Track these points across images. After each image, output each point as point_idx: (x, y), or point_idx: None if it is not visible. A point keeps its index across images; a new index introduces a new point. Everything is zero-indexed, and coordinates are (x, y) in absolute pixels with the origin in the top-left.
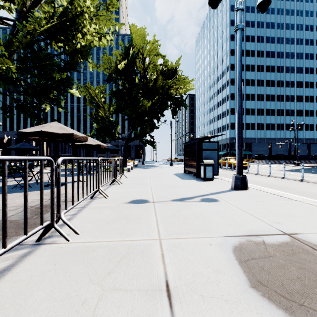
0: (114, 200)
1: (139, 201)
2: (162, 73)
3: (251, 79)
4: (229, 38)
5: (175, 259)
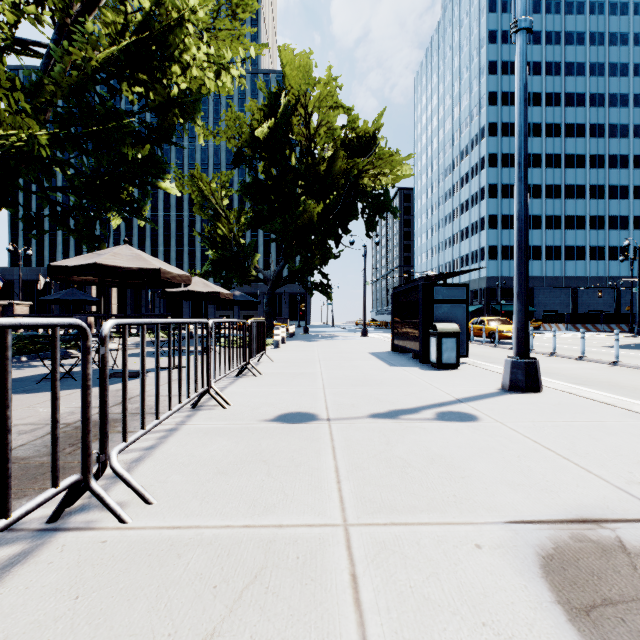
0: (242, 414)
1: (296, 416)
2: (346, 145)
3: (533, 154)
4: (486, 69)
5: (387, 593)
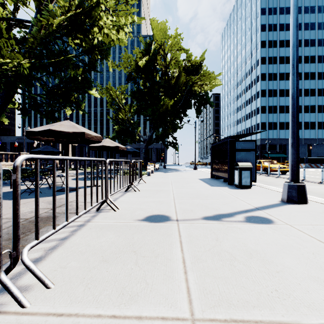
0: (125, 215)
1: (157, 218)
2: (185, 69)
3: (286, 73)
4: (260, 28)
5: None
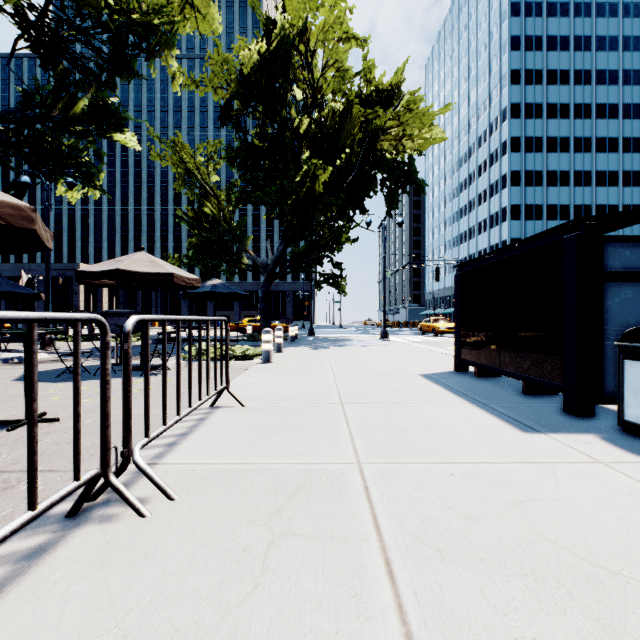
0: None
1: None
2: (361, 100)
3: (560, 138)
4: (508, 44)
5: None
